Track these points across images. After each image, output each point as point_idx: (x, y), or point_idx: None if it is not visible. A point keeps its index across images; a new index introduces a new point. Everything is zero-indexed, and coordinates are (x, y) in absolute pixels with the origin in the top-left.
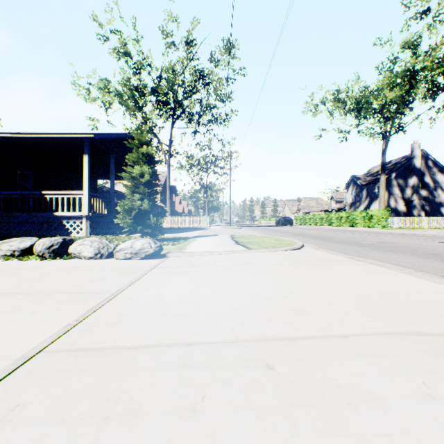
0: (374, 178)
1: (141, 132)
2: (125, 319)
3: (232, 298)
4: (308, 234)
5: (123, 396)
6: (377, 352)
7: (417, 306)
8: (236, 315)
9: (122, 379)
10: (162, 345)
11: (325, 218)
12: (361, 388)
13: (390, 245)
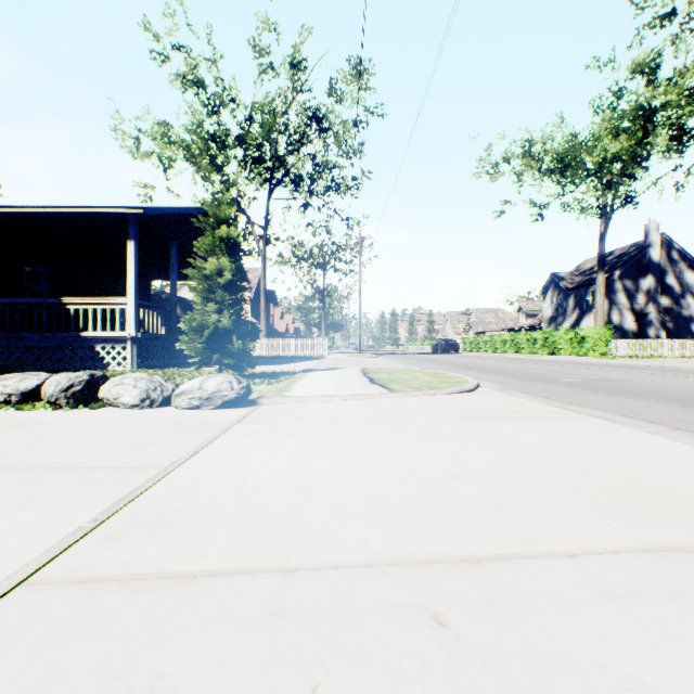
0: (587, 278)
1: (219, 204)
2: (180, 518)
3: (366, 479)
4: (484, 367)
5: (160, 686)
6: (637, 590)
7: (686, 494)
8: (374, 511)
9: (161, 645)
10: (241, 571)
11: (510, 342)
12: (619, 673)
13: (618, 385)
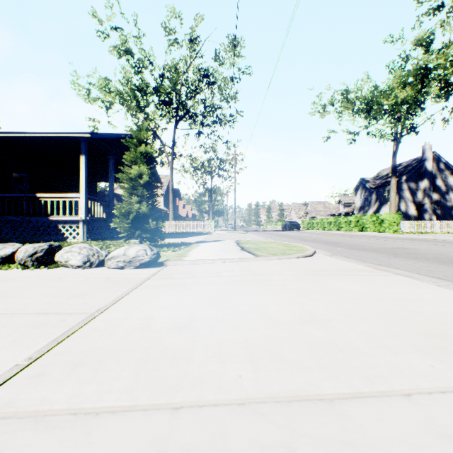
0: (384, 181)
1: (140, 130)
2: (96, 357)
3: (239, 323)
4: (317, 239)
5: None
6: None
7: None
8: (245, 351)
9: None
10: (136, 408)
11: (334, 223)
12: None
13: (410, 252)
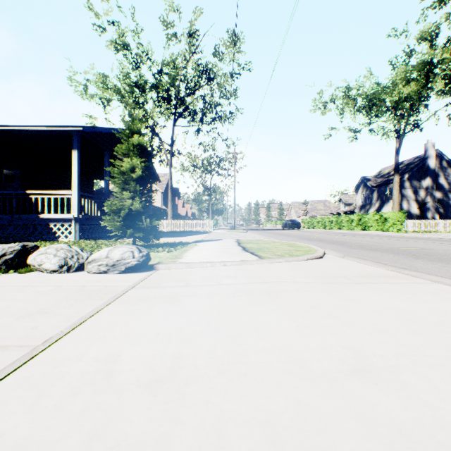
0: (386, 180)
1: (133, 120)
2: None
3: (250, 374)
4: (322, 239)
5: None
6: None
7: None
8: None
9: None
10: None
11: (335, 222)
12: None
13: (428, 253)
